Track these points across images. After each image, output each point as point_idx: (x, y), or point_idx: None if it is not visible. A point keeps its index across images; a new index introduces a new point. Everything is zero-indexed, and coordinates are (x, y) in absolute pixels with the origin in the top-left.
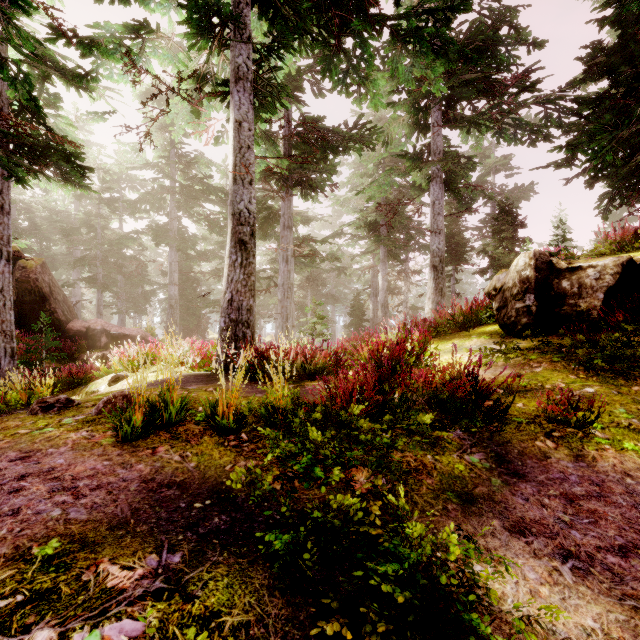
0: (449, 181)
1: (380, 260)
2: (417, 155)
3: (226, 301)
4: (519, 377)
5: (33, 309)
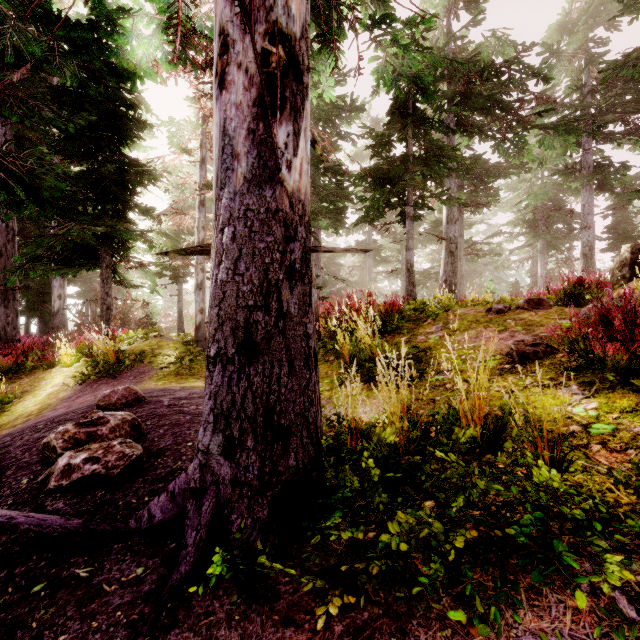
0: (602, 184)
1: (538, 251)
2: (568, 171)
3: (443, 281)
4: None
5: None
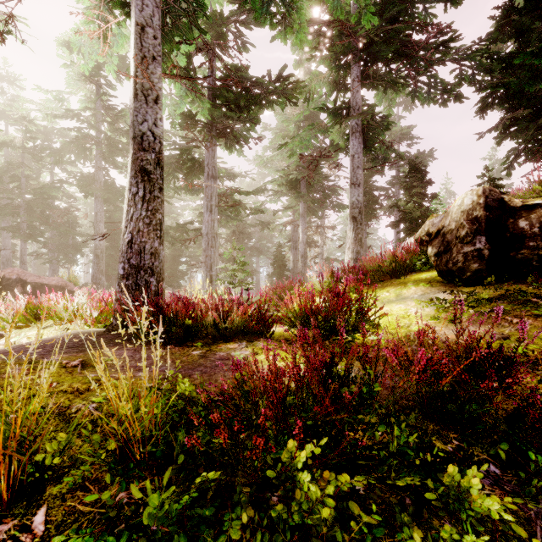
0: (366, 138)
1: (300, 215)
2: (337, 110)
3: (125, 243)
4: (506, 340)
5: None
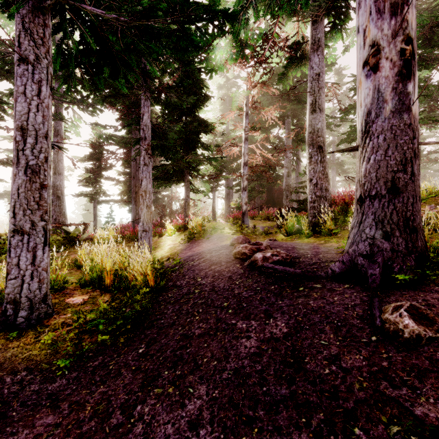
0: None
1: None
2: None
3: None
4: None
5: (281, 201)
